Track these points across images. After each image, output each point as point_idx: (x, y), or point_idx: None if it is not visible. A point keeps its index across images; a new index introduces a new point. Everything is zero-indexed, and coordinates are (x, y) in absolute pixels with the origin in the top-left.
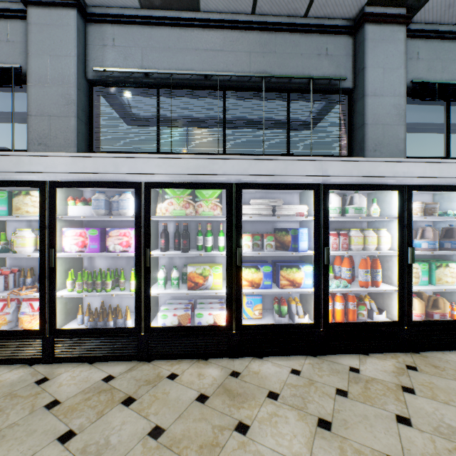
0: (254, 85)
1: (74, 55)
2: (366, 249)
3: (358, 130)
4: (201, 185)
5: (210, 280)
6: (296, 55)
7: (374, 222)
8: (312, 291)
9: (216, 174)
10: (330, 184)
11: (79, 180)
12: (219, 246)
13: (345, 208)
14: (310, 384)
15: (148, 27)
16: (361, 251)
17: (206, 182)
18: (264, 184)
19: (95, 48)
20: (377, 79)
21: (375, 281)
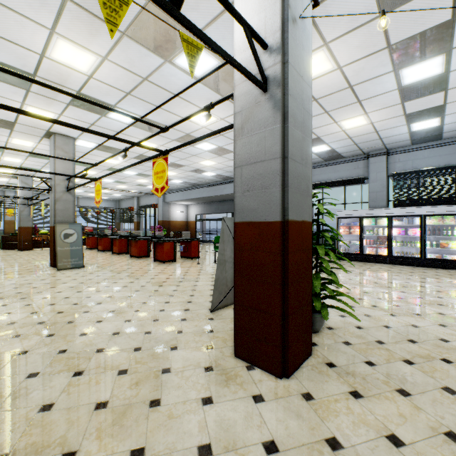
0: None
1: (385, 170)
2: None
3: None
4: (446, 215)
5: (449, 245)
6: None
7: None
8: None
9: (452, 211)
10: None
11: (399, 215)
12: (454, 234)
13: None
14: None
15: (414, 151)
16: None
17: (448, 213)
18: None
19: (390, 164)
20: None
21: None
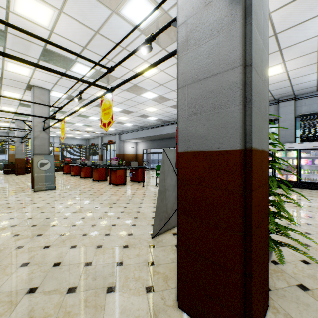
0: None
1: (293, 112)
2: None
3: None
4: None
5: None
6: None
7: None
8: None
9: None
10: None
11: (307, 148)
12: None
13: None
14: None
15: None
16: None
17: None
18: None
19: (297, 107)
20: None
21: None
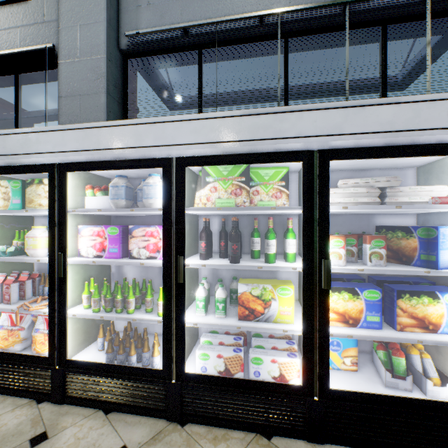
0: (330, 22)
1: (104, 19)
2: None
3: None
4: (260, 157)
5: (273, 307)
6: None
7: None
8: None
9: (284, 138)
10: None
11: (93, 160)
12: (288, 253)
13: None
14: None
15: None
16: None
17: (268, 151)
18: (372, 148)
19: (128, 12)
20: None
21: None
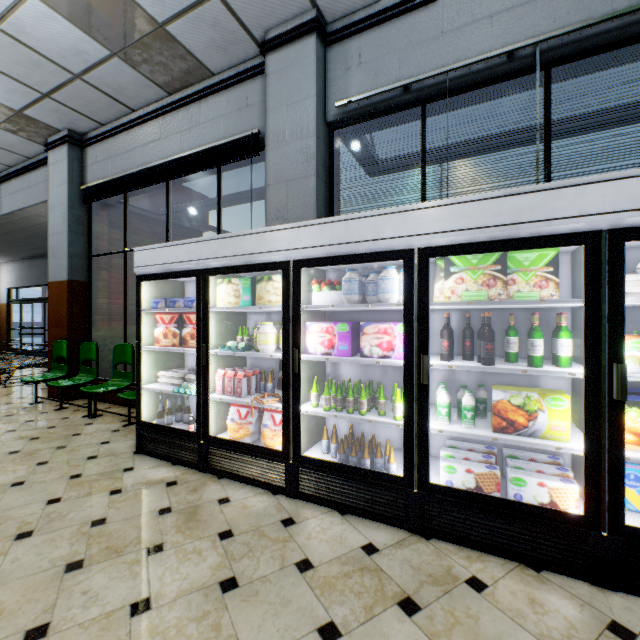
0: (620, 35)
1: (313, 94)
2: None
3: None
4: (524, 243)
5: (541, 420)
6: None
7: None
8: None
9: (558, 218)
10: None
11: (326, 256)
12: (560, 356)
13: None
14: None
15: (408, 15)
16: None
17: (535, 235)
18: None
19: (336, 78)
20: None
21: None
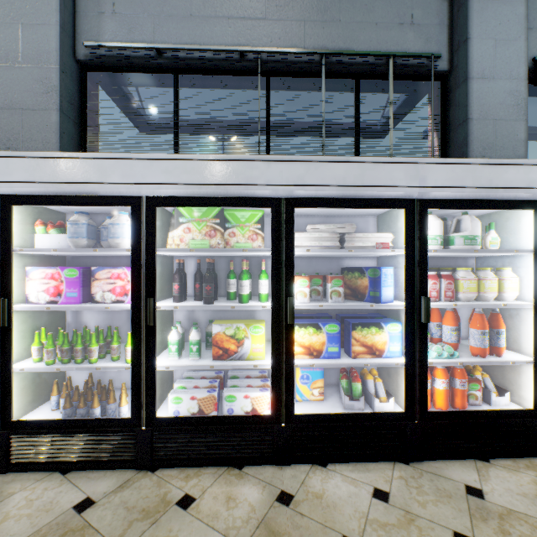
0: (309, 68)
1: (56, 22)
2: (482, 298)
3: (456, 129)
4: (232, 201)
5: (247, 345)
6: (368, 25)
7: (487, 259)
8: (402, 363)
9: (255, 185)
10: (431, 199)
11: (47, 194)
12: (261, 293)
13: (449, 237)
14: (408, 522)
15: None
16: (474, 301)
17: (240, 196)
18: (329, 199)
19: (87, 17)
20: (486, 55)
21: (495, 347)
